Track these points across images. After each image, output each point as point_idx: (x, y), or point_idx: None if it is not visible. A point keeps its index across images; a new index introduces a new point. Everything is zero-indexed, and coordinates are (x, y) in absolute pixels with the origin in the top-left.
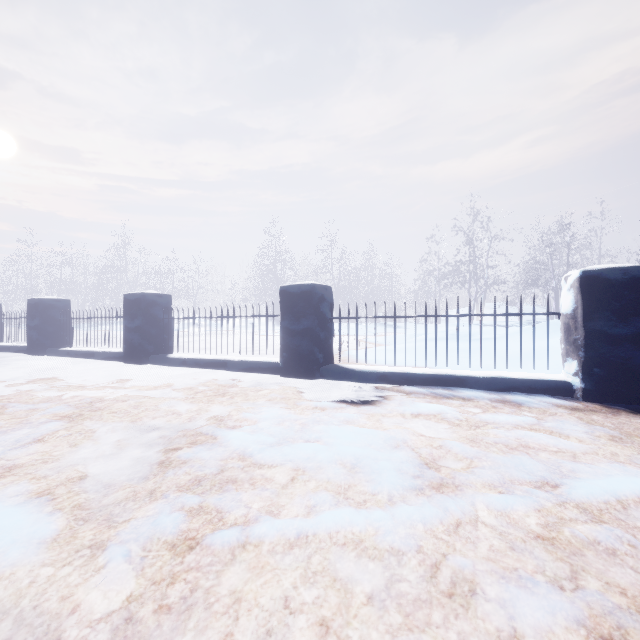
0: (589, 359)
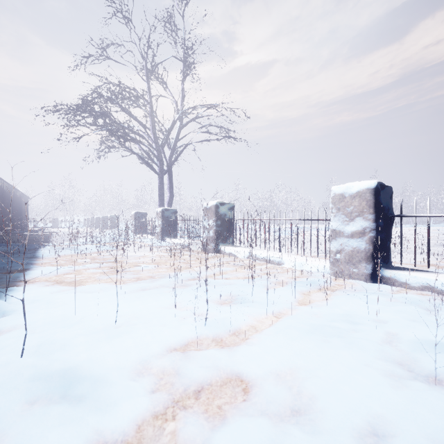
0: (53, 225)
